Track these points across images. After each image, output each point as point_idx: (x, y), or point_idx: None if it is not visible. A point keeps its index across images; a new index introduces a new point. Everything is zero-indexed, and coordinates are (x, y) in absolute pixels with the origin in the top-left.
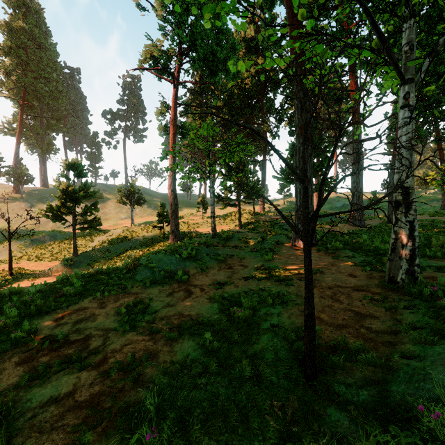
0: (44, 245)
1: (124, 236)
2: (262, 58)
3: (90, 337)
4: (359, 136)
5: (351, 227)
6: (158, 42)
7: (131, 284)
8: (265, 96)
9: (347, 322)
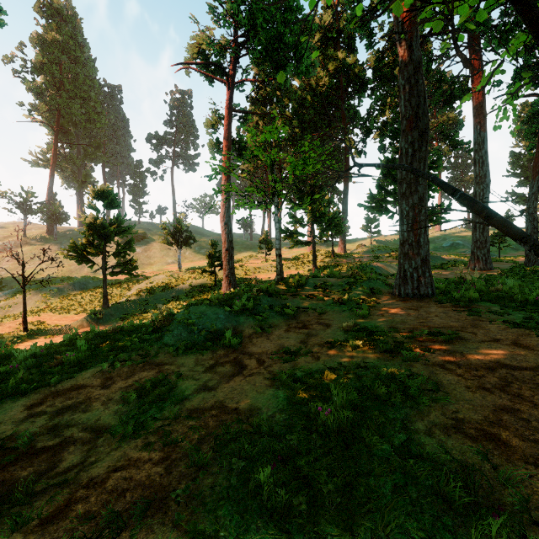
0: (73, 293)
1: (166, 284)
2: (343, 51)
3: (67, 444)
4: (485, 144)
5: (472, 271)
6: (207, 31)
7: (157, 348)
8: (347, 103)
9: None
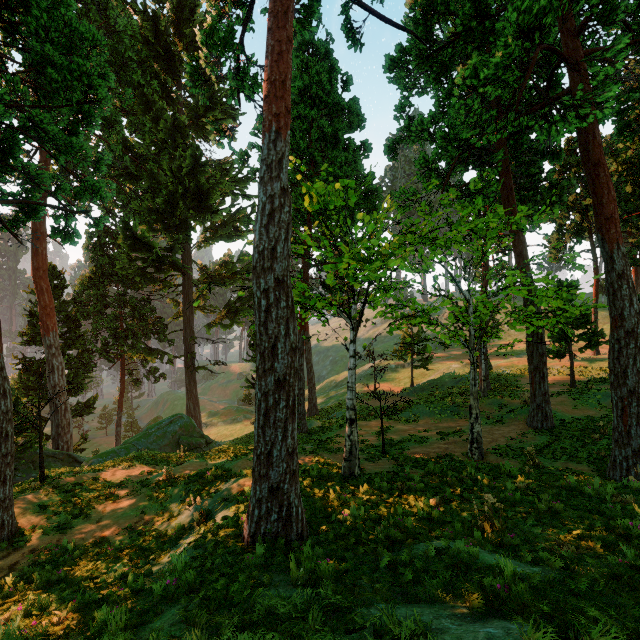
0: (402, 370)
1: (455, 373)
2: None
3: (365, 432)
4: None
5: None
6: None
7: (396, 418)
8: None
9: (417, 453)
